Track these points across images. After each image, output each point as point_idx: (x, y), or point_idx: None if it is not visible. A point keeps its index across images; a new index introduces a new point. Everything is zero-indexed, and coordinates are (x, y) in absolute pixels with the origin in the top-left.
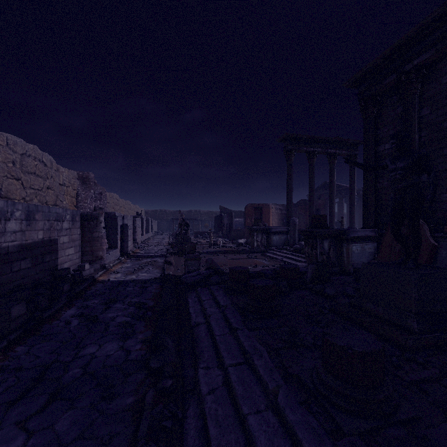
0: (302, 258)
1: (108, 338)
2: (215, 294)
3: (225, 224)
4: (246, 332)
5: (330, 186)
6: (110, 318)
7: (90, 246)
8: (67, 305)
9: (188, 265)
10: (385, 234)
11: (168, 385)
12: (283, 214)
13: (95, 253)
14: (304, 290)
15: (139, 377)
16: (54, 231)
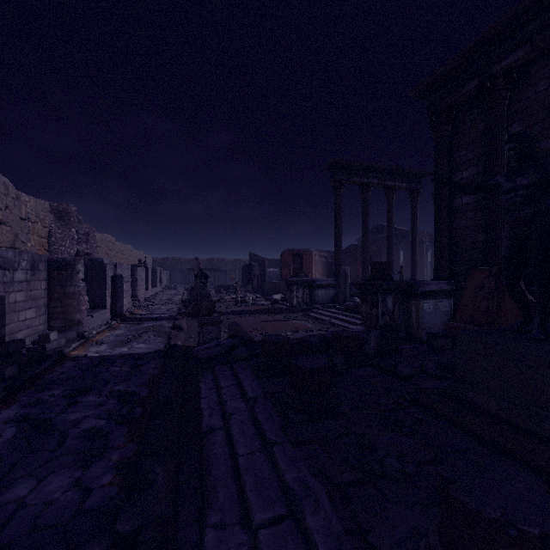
0: (356, 319)
1: (58, 463)
2: (240, 377)
3: (256, 275)
4: (288, 449)
5: (387, 227)
6: (71, 422)
7: (62, 306)
8: (5, 401)
9: (203, 332)
10: (466, 287)
11: None
12: (329, 262)
13: (69, 316)
14: (367, 367)
15: None
16: None
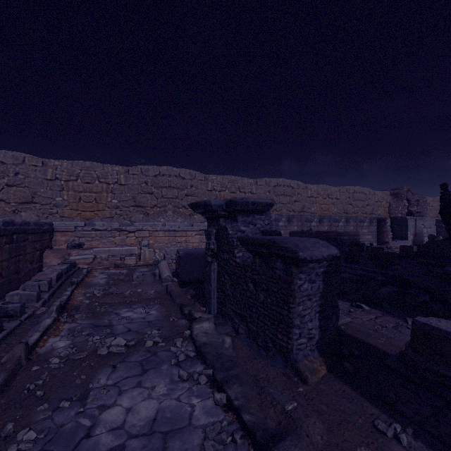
0: None
1: None
2: None
3: None
4: None
5: None
6: None
7: (381, 235)
8: None
9: None
10: None
11: None
12: None
13: (383, 239)
14: None
15: None
16: (359, 227)
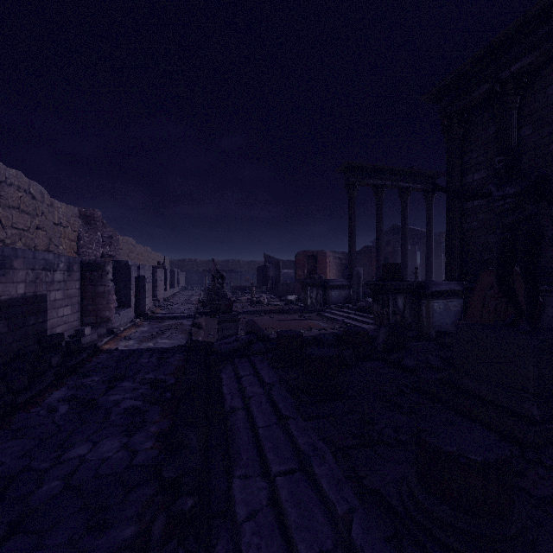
0: (368, 318)
1: (107, 432)
2: (258, 367)
3: (271, 277)
4: (300, 422)
5: (401, 228)
6: (112, 402)
7: (93, 304)
8: (55, 384)
9: (222, 329)
10: (476, 287)
11: (187, 508)
12: (343, 264)
13: (100, 313)
14: (375, 360)
15: (146, 492)
16: (42, 284)
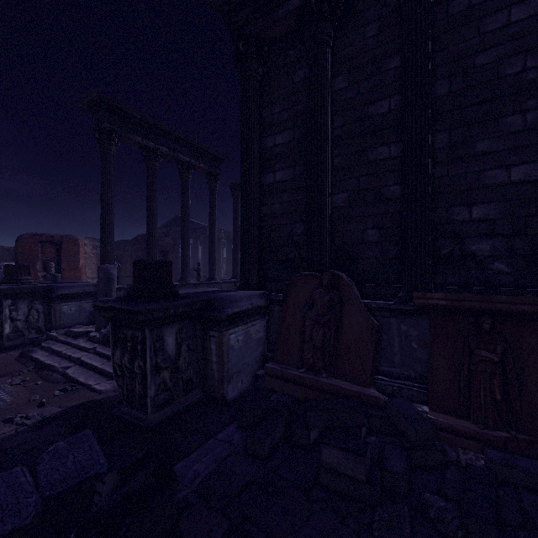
0: None
1: None
2: None
3: None
4: None
5: (182, 213)
6: None
7: None
8: None
9: None
10: (288, 303)
11: None
12: None
13: None
14: None
15: None
16: None
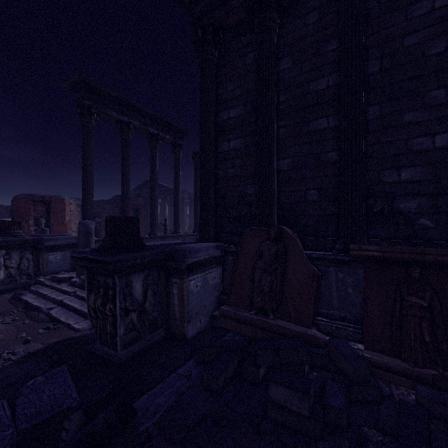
0: None
1: None
2: None
3: None
4: None
5: (151, 177)
6: None
7: None
8: None
9: None
10: (240, 253)
11: None
12: None
13: None
14: None
15: None
16: None
